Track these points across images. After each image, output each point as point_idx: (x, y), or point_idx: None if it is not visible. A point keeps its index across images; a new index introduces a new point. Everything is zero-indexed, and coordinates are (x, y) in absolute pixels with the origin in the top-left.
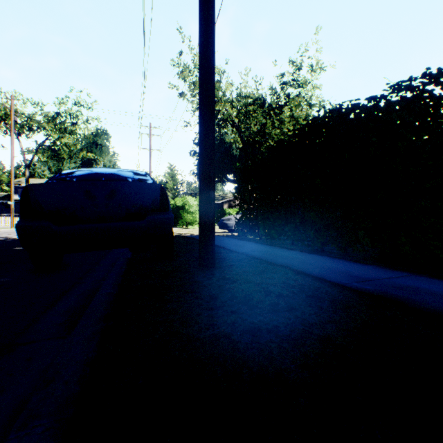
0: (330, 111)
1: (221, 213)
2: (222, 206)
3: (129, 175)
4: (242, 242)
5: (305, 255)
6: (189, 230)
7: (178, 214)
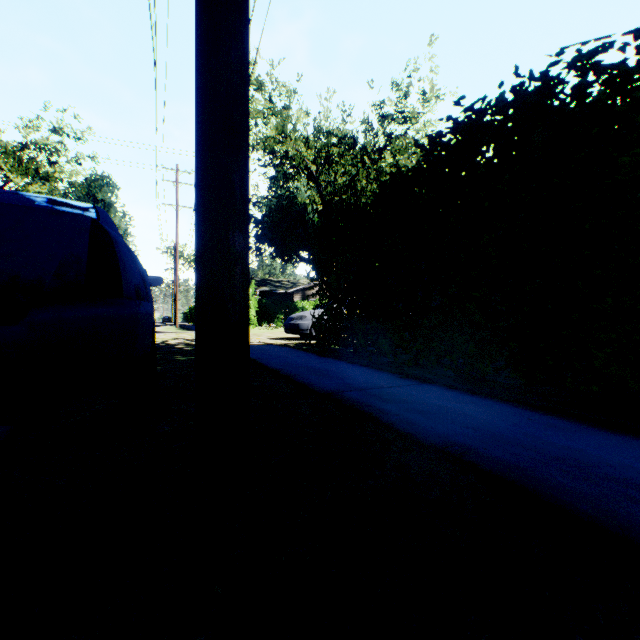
0: (514, 89)
1: (290, 308)
2: (292, 297)
3: (27, 202)
4: (325, 362)
5: (470, 402)
6: None
7: None
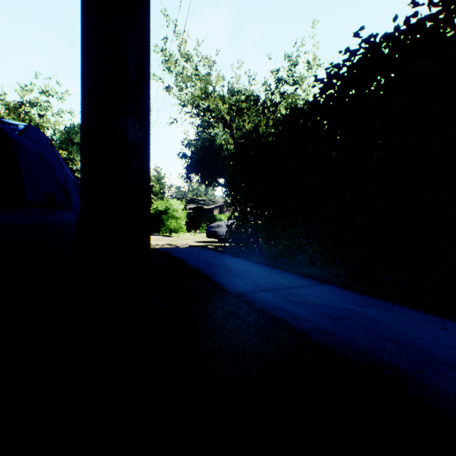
0: (408, 20)
1: (211, 219)
2: (212, 212)
3: None
4: (237, 262)
5: (374, 305)
6: (172, 238)
7: (160, 219)
